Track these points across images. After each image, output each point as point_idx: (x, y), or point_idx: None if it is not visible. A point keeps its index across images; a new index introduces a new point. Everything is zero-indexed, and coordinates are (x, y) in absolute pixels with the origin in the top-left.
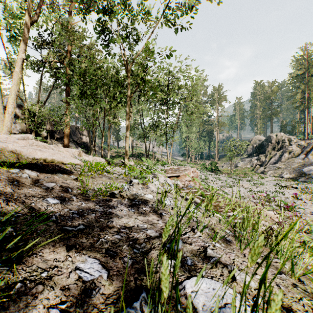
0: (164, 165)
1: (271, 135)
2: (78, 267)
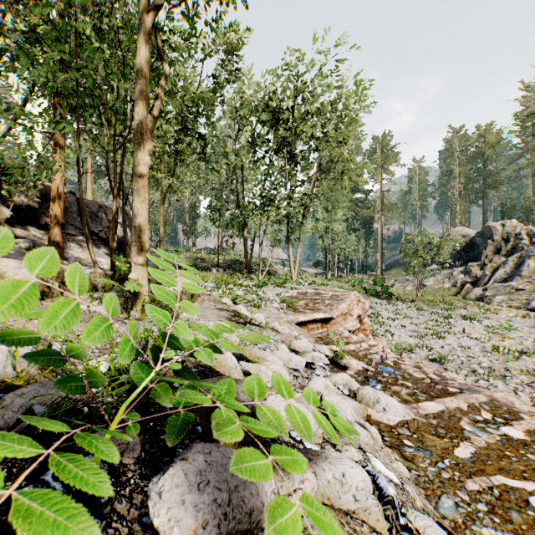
0: (283, 285)
1: (491, 224)
2: None
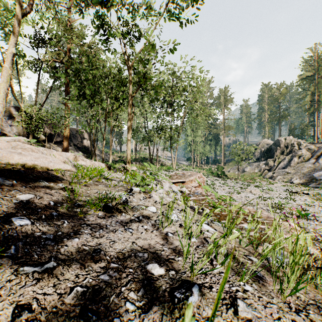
0: (168, 170)
1: (279, 138)
2: None
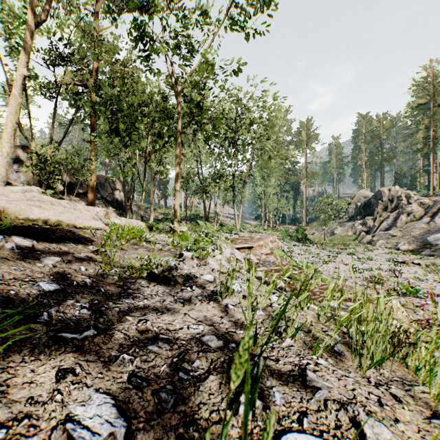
0: (230, 232)
1: (381, 189)
2: (72, 414)
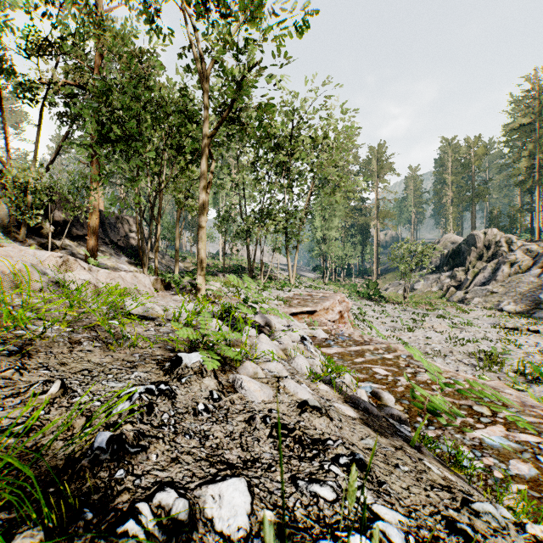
0: (282, 288)
1: (475, 232)
2: None
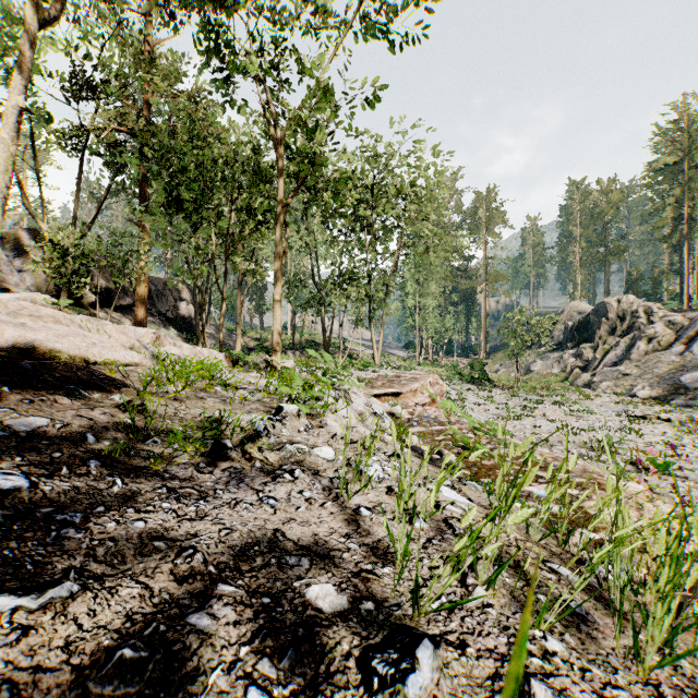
0: (365, 368)
1: (606, 300)
2: None
